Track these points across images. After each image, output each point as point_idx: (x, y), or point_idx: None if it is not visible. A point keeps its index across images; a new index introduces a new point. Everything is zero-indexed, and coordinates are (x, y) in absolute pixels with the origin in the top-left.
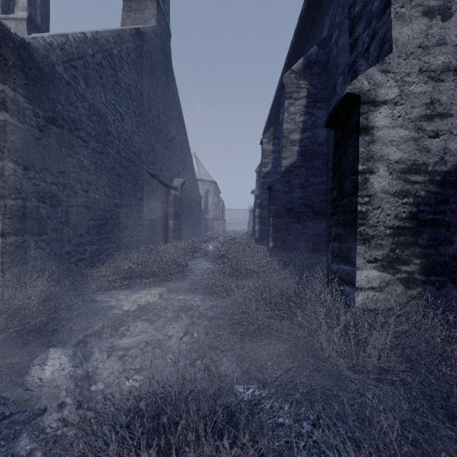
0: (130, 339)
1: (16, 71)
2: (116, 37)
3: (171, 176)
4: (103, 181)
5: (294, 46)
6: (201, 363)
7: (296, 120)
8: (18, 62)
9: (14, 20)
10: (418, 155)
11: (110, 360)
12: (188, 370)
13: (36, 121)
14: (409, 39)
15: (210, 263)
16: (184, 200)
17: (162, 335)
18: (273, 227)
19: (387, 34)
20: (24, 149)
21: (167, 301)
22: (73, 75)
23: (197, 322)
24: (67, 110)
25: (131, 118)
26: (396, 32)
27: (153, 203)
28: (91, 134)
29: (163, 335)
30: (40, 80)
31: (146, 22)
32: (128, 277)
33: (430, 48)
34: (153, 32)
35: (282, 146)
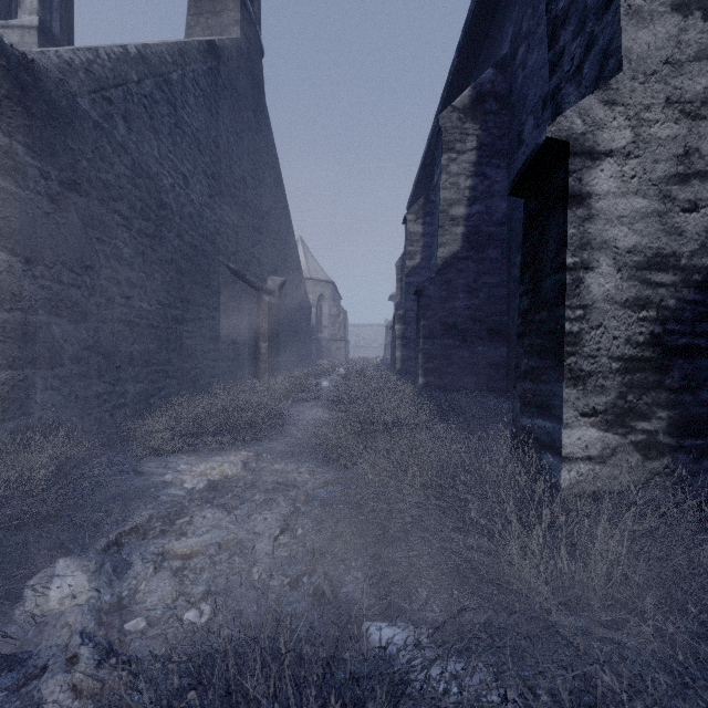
0: (192, 540)
1: (12, 105)
2: (177, 54)
3: (264, 272)
4: (156, 282)
5: (457, 69)
6: (308, 583)
7: (460, 185)
8: (15, 90)
9: (18, 28)
10: (665, 240)
11: (158, 577)
12: (286, 594)
13: (44, 185)
14: (649, 50)
15: (324, 411)
16: (284, 310)
17: (245, 533)
18: (423, 353)
19: (613, 42)
20: (25, 230)
21: (255, 474)
22: (107, 112)
23: (303, 509)
24: (96, 168)
25: (199, 181)
26: (628, 38)
27: (236, 315)
28: (136, 207)
29: (247, 532)
30: (52, 120)
31: (224, 32)
32: (195, 434)
33: (683, 65)
34: (235, 47)
35: (438, 225)
